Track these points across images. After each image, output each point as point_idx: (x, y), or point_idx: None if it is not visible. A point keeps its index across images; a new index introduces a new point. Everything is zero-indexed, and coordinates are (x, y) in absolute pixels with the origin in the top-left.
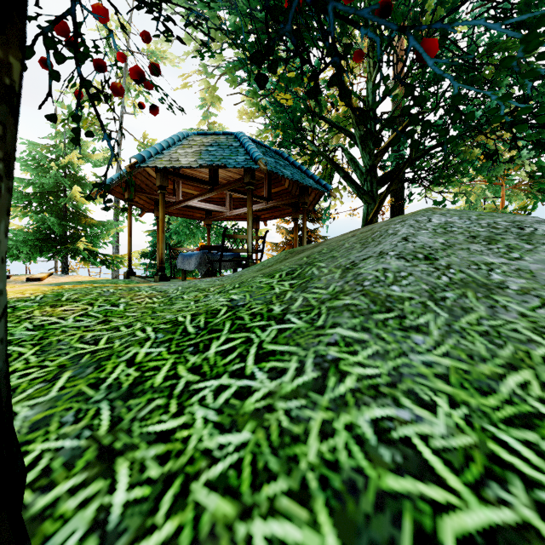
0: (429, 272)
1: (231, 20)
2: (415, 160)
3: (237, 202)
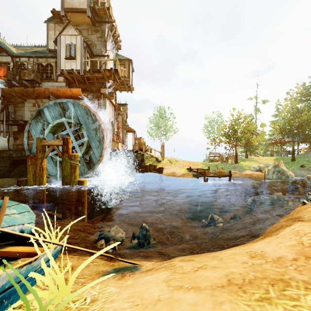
0: None
1: None
2: None
3: None
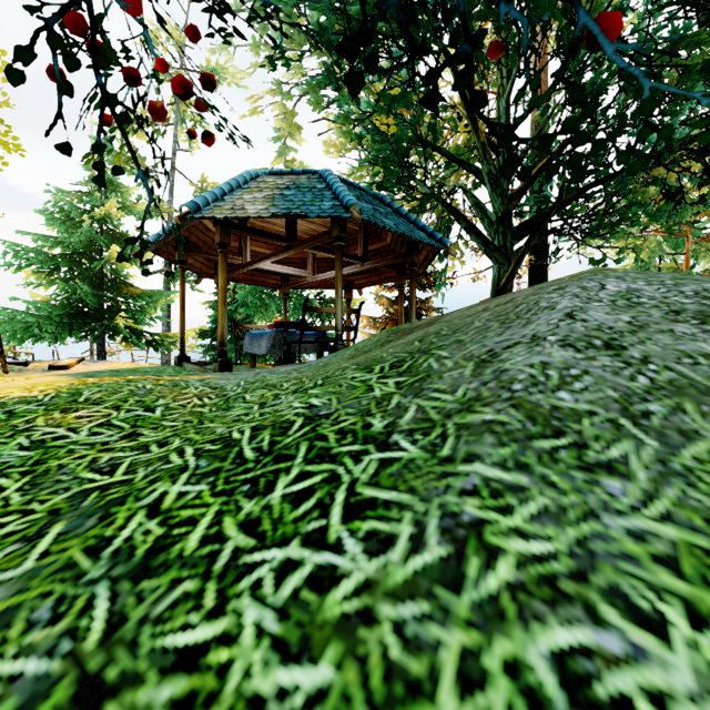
0: (616, 370)
1: (314, 18)
2: (565, 203)
3: (322, 263)
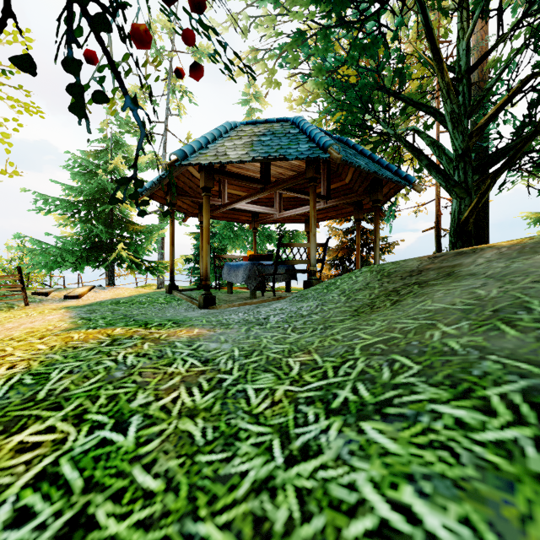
0: None
1: None
2: None
3: (286, 202)
